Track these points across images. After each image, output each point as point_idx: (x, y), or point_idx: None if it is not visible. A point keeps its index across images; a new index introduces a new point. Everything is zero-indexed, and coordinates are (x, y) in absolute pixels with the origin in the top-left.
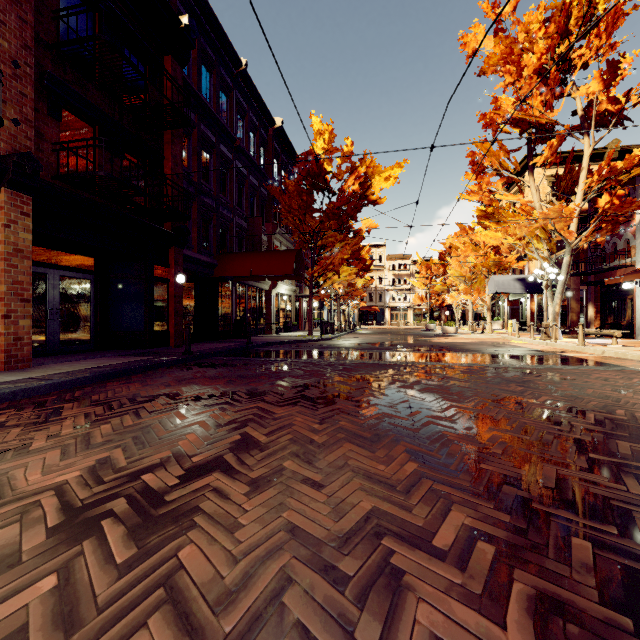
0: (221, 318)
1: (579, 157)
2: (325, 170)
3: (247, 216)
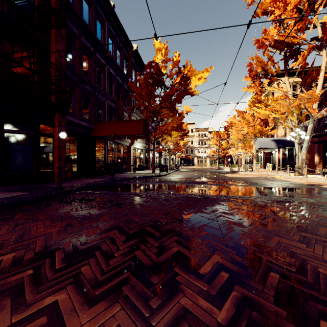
0: (97, 162)
1: (305, 71)
2: (162, 73)
3: (115, 100)
